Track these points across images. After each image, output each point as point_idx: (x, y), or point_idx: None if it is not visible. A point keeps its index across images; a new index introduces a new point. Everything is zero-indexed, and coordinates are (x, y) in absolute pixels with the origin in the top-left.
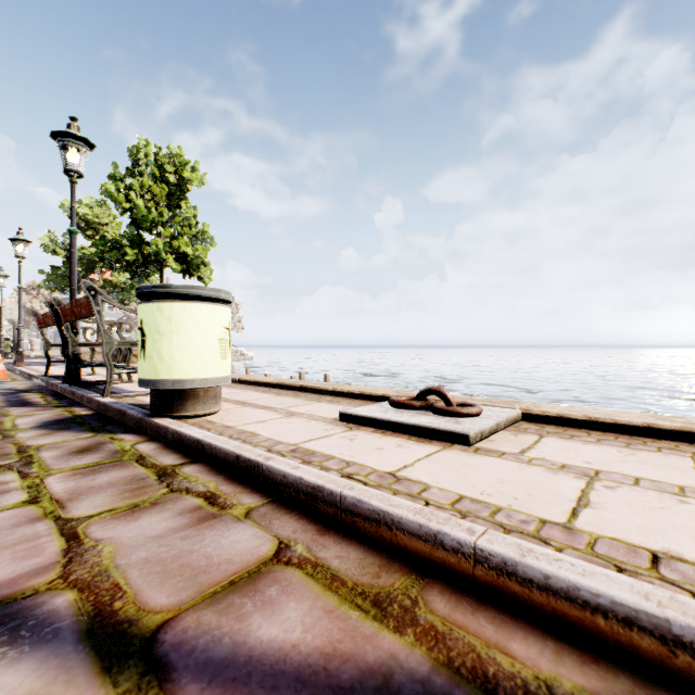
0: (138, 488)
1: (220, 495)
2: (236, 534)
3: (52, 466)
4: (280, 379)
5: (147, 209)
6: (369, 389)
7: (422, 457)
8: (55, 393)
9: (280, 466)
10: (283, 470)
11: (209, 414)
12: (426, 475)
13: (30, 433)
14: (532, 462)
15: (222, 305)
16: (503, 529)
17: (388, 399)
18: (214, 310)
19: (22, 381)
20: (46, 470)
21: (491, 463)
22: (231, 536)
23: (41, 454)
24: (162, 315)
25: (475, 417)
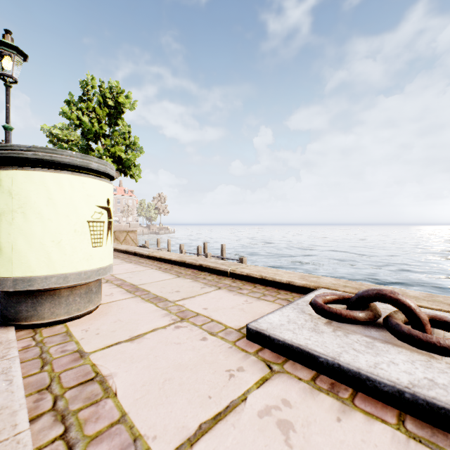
0: None
1: None
2: None
3: None
4: (183, 256)
5: (91, 124)
6: (270, 272)
7: None
8: None
9: None
10: None
11: (76, 317)
12: None
13: None
14: None
15: (93, 177)
16: None
17: (294, 287)
18: (80, 182)
19: None
20: None
21: None
22: None
23: None
24: None
25: None
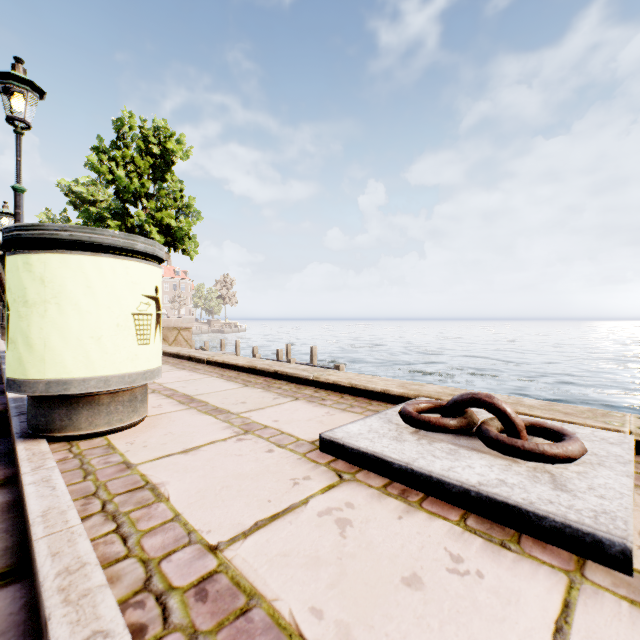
0: None
1: None
2: None
3: None
4: (253, 360)
5: (129, 180)
6: (363, 379)
7: None
8: None
9: None
10: None
11: (119, 429)
12: None
13: None
14: None
15: (139, 261)
16: None
17: (390, 397)
18: (124, 267)
19: None
20: None
21: None
22: None
23: None
24: (30, 274)
25: (575, 461)
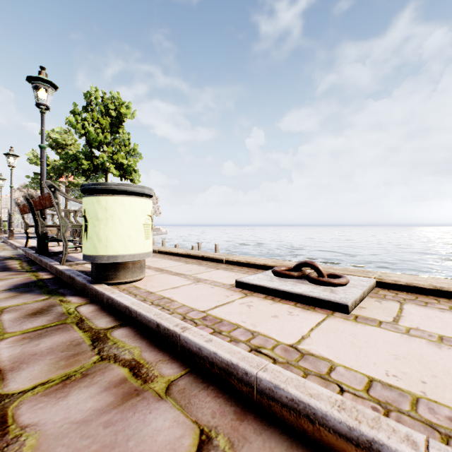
0: (73, 355)
1: (143, 364)
2: (157, 419)
3: (7, 329)
4: (187, 250)
5: (96, 133)
6: (253, 259)
7: (314, 326)
8: (30, 260)
9: (195, 338)
10: (199, 343)
11: (136, 280)
12: (325, 348)
13: (1, 296)
14: (410, 332)
15: (145, 198)
16: (438, 433)
17: (268, 267)
18: (140, 202)
19: (9, 251)
20: (1, 334)
21: (375, 333)
22: (153, 422)
23: (3, 316)
24: (100, 206)
25: (344, 286)
